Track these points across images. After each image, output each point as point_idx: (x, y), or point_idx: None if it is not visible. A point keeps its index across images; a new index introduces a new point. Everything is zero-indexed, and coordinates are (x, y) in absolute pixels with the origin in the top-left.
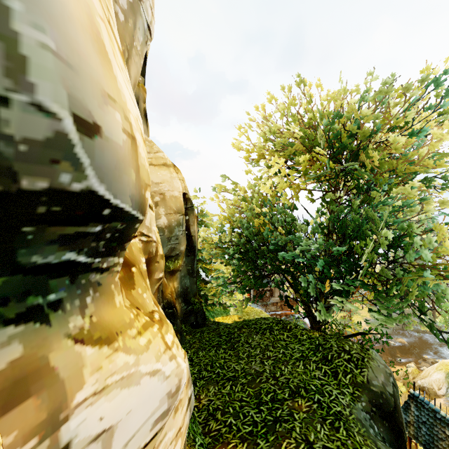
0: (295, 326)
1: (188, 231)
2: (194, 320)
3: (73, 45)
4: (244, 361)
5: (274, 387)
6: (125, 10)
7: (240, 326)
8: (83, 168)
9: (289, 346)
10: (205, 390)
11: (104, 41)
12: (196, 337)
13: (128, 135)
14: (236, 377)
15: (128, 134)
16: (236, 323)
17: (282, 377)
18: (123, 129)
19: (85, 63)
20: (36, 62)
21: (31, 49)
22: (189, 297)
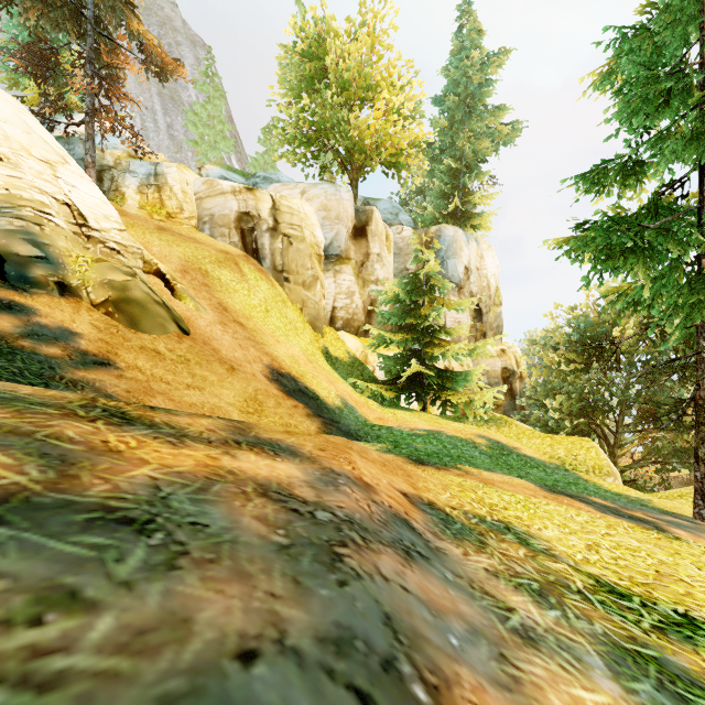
0: None
1: (511, 386)
2: None
3: None
4: None
5: None
6: None
7: None
8: None
9: None
10: None
11: None
12: None
13: None
14: None
15: None
16: None
17: None
18: None
19: None
20: None
21: None
22: None
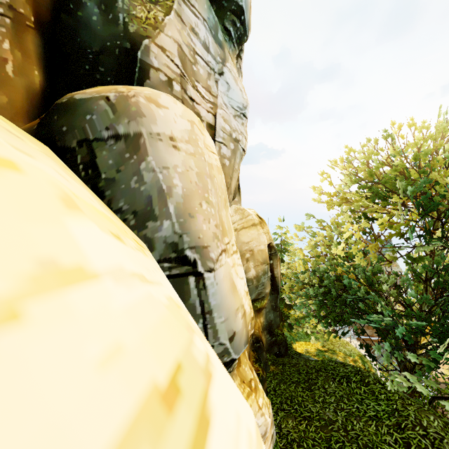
0: (373, 381)
1: (272, 273)
2: (277, 351)
3: (227, 307)
4: (319, 405)
5: (344, 438)
6: (229, 157)
7: (319, 367)
8: (230, 353)
9: (364, 402)
10: (285, 421)
11: (234, 280)
12: (278, 368)
13: (243, 317)
14: (311, 417)
15: (243, 316)
16: (315, 363)
17: (352, 431)
18: (241, 317)
19: (230, 308)
20: (220, 329)
21: (219, 326)
22: (273, 329)
